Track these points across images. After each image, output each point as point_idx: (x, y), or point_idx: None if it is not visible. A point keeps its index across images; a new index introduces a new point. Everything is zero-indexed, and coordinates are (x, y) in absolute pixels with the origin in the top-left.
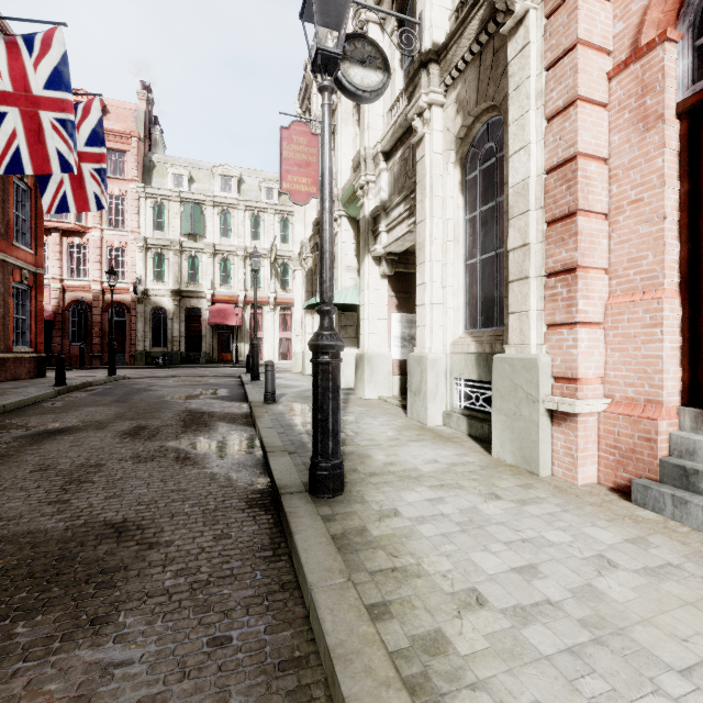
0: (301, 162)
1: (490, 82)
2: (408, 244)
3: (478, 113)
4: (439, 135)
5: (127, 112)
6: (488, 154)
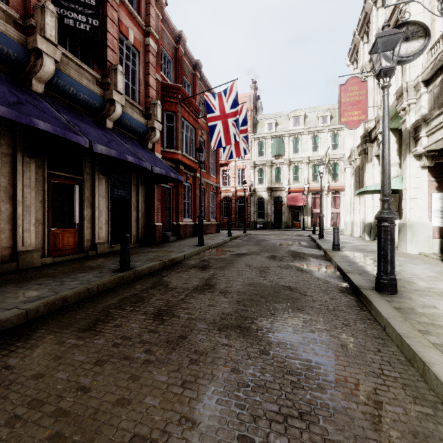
0: (353, 102)
1: None
2: None
3: None
4: None
5: (246, 98)
6: None
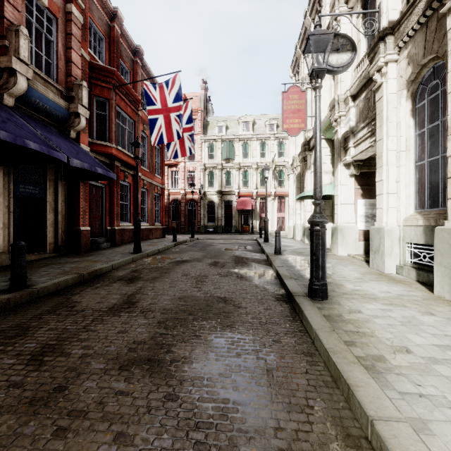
0: (294, 110)
1: (434, 41)
2: (370, 153)
3: (425, 62)
4: (394, 81)
5: (196, 98)
6: (434, 87)
